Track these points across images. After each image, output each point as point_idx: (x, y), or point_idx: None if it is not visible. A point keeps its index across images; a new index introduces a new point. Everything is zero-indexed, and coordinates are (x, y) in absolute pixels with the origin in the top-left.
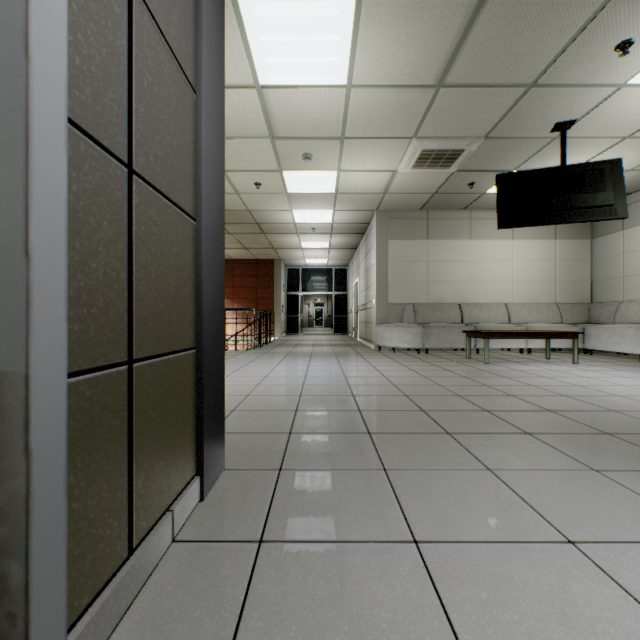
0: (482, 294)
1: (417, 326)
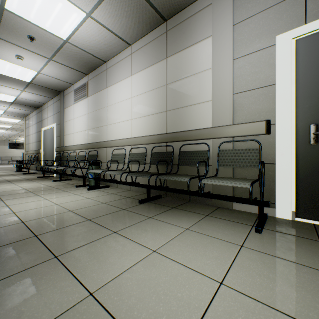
0: (17, 155)
1: (1, 160)
